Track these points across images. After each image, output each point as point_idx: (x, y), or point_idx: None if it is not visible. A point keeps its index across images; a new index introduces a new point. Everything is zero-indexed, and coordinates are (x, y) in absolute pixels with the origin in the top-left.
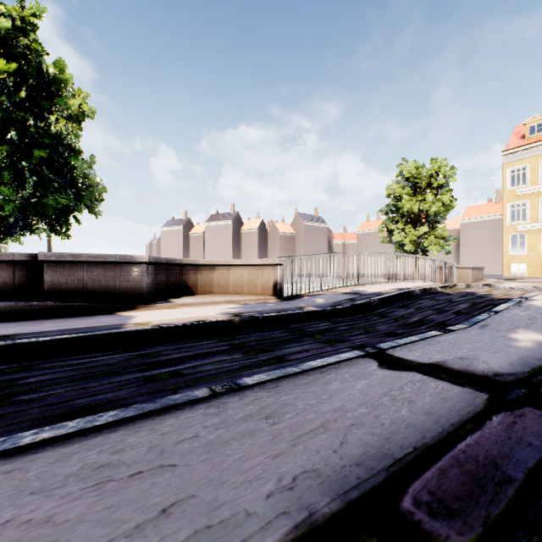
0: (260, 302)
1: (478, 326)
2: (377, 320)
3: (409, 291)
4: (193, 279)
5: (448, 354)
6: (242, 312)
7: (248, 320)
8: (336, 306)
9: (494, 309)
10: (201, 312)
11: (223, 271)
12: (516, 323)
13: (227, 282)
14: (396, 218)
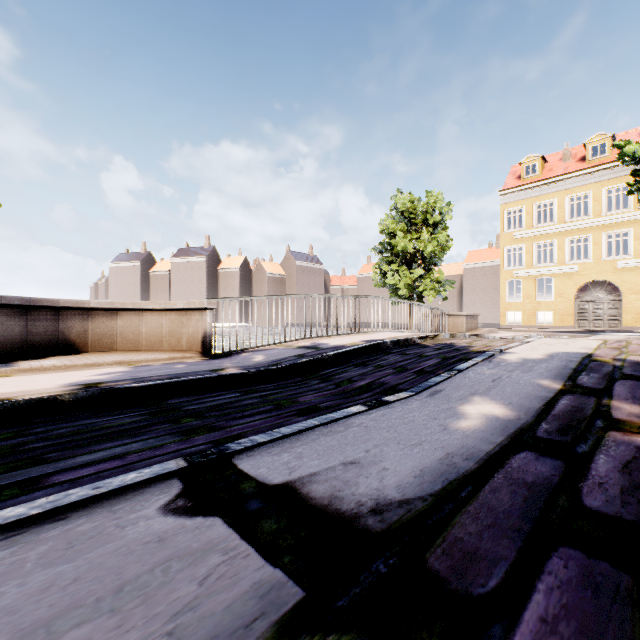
0: (170, 363)
1: (428, 393)
2: (313, 386)
3: (378, 344)
4: (79, 330)
5: (337, 455)
6: (111, 380)
7: (96, 395)
8: (269, 367)
9: (458, 367)
10: (35, 384)
11: (132, 318)
12: (476, 386)
13: (138, 334)
14: (390, 259)
